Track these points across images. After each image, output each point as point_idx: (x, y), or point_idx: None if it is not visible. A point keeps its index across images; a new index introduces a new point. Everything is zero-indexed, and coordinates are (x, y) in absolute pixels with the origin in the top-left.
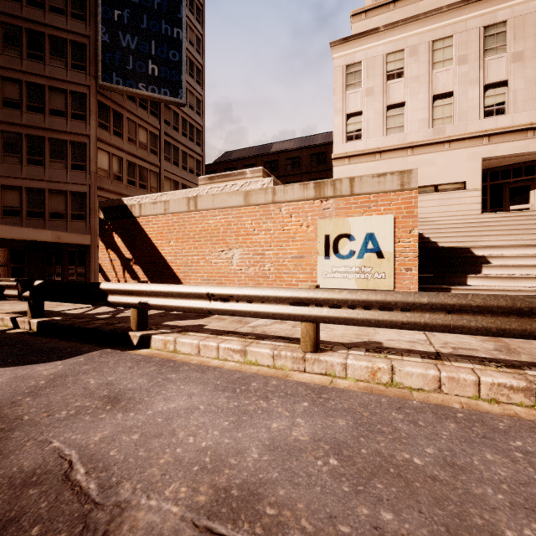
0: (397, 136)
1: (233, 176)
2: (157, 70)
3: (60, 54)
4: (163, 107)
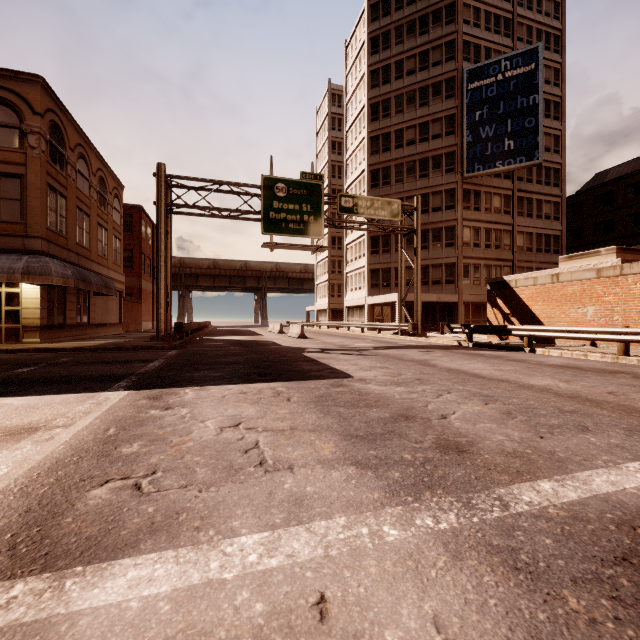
0: None
1: (589, 254)
2: (513, 144)
3: (438, 167)
4: None
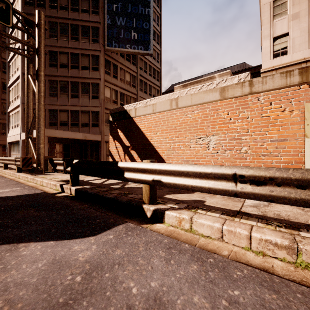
0: None
1: (203, 81)
2: (136, 36)
3: (86, 35)
4: (139, 59)
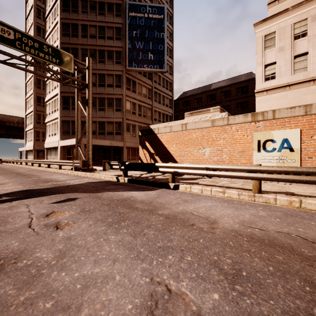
0: (302, 74)
1: (203, 111)
2: (153, 57)
3: (111, 58)
4: (153, 74)
